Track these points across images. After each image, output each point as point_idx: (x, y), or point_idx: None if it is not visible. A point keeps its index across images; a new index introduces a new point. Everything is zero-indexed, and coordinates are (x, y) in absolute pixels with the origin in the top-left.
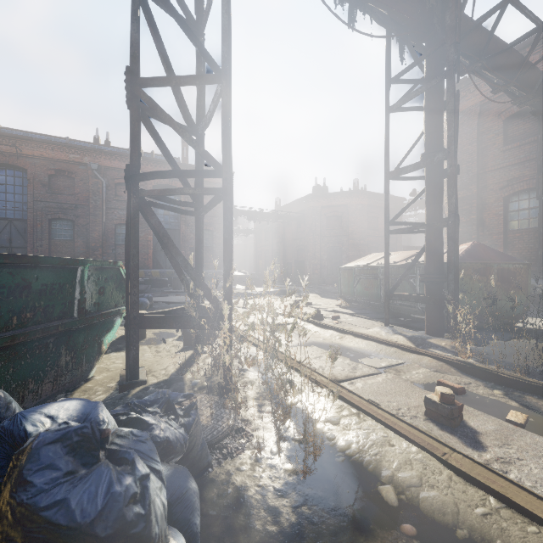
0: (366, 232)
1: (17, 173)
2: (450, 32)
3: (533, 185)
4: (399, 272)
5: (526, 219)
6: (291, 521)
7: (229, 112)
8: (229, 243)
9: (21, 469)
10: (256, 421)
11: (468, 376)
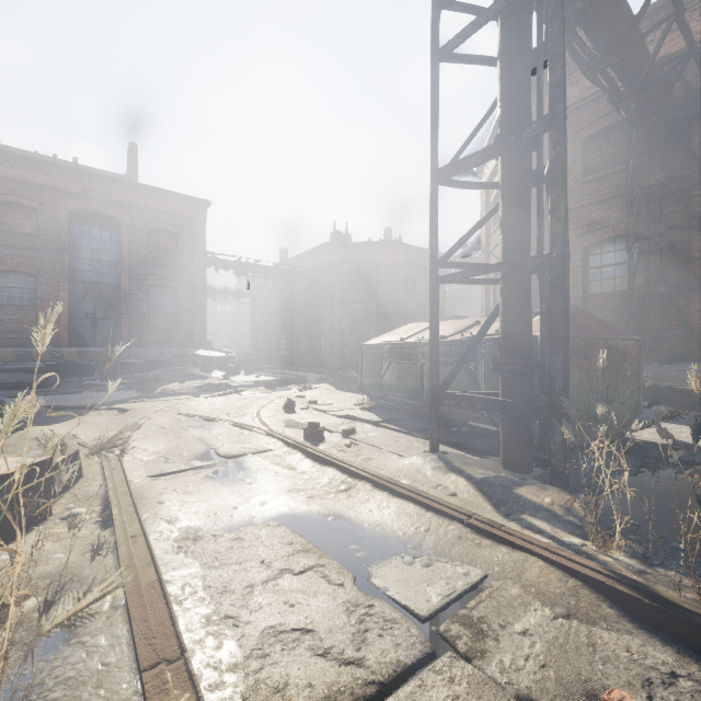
0: (402, 297)
1: None
2: None
3: (621, 231)
4: (451, 353)
5: (611, 279)
6: None
7: None
8: None
9: None
10: None
11: (652, 633)
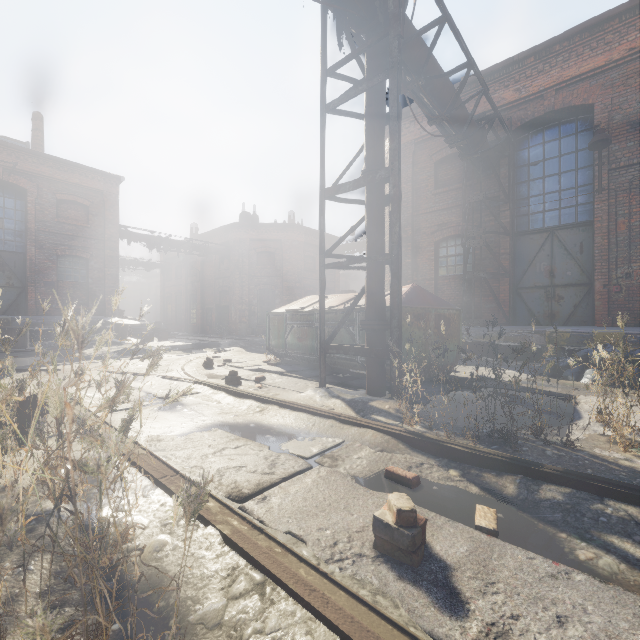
0: (303, 273)
1: None
2: (394, 21)
3: (459, 232)
4: (337, 319)
5: (453, 266)
6: None
7: None
8: None
9: None
10: None
11: (419, 452)
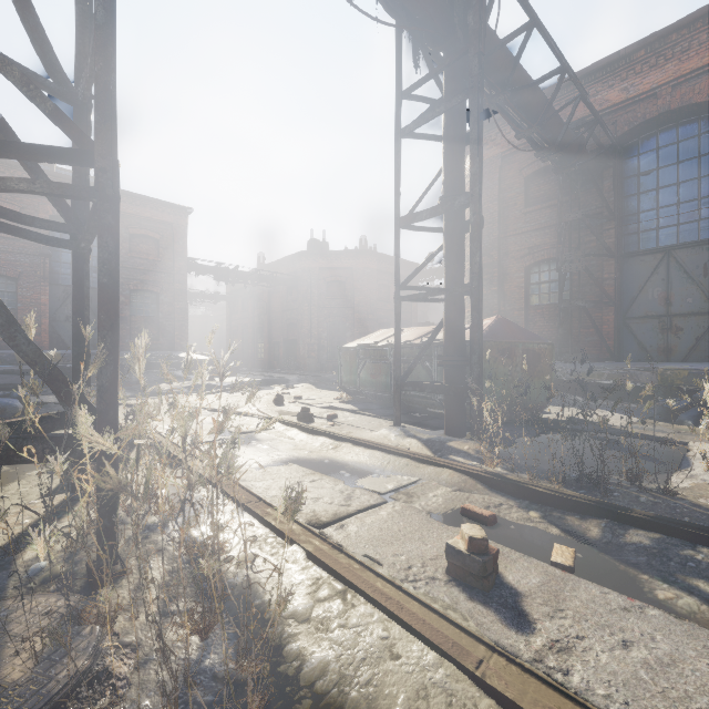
0: (376, 303)
1: None
2: (474, 38)
3: (553, 255)
4: (413, 354)
5: (547, 293)
6: None
7: (110, 42)
8: (110, 294)
9: None
10: (150, 640)
11: (498, 493)
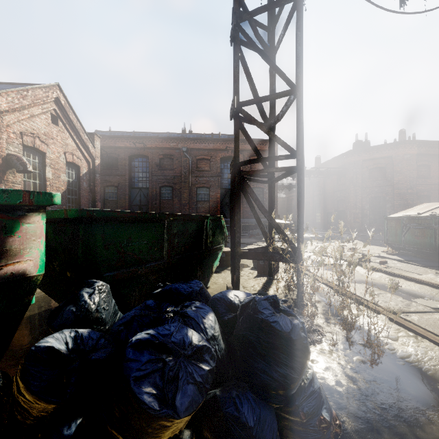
0: (415, 180)
1: (143, 159)
2: None
3: None
4: None
5: None
6: (366, 386)
7: (301, 113)
8: (301, 204)
9: (256, 307)
10: (326, 327)
11: None
